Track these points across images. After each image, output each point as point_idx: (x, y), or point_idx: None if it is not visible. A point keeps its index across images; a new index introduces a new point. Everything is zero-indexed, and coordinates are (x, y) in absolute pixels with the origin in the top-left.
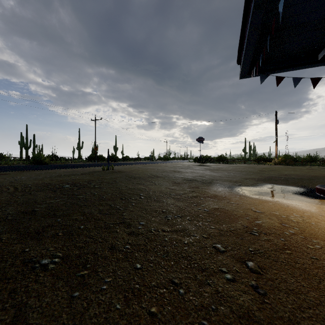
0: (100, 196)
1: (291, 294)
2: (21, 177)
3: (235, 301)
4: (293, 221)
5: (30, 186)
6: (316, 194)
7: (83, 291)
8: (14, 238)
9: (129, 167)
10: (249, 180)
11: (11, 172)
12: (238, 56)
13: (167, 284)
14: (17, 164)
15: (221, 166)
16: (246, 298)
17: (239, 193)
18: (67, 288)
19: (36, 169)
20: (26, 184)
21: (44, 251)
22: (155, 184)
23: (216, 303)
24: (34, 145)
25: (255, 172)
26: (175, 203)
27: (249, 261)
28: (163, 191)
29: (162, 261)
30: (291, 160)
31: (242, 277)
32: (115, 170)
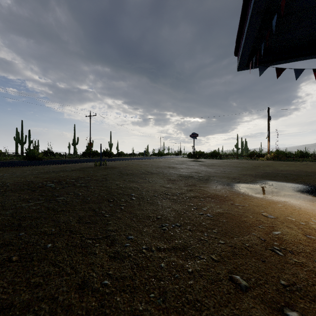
0: (84, 198)
1: None
2: (3, 175)
3: None
4: None
5: (9, 184)
6: None
7: None
8: None
9: (123, 162)
10: (247, 176)
11: None
12: (236, 46)
13: None
14: (10, 160)
15: (215, 162)
16: None
17: (241, 192)
18: None
19: (25, 165)
20: (5, 182)
21: None
22: (148, 182)
23: None
24: (29, 141)
25: (250, 168)
26: (172, 206)
27: (287, 307)
28: (157, 190)
29: (157, 312)
30: (284, 156)
31: None
32: (108, 166)
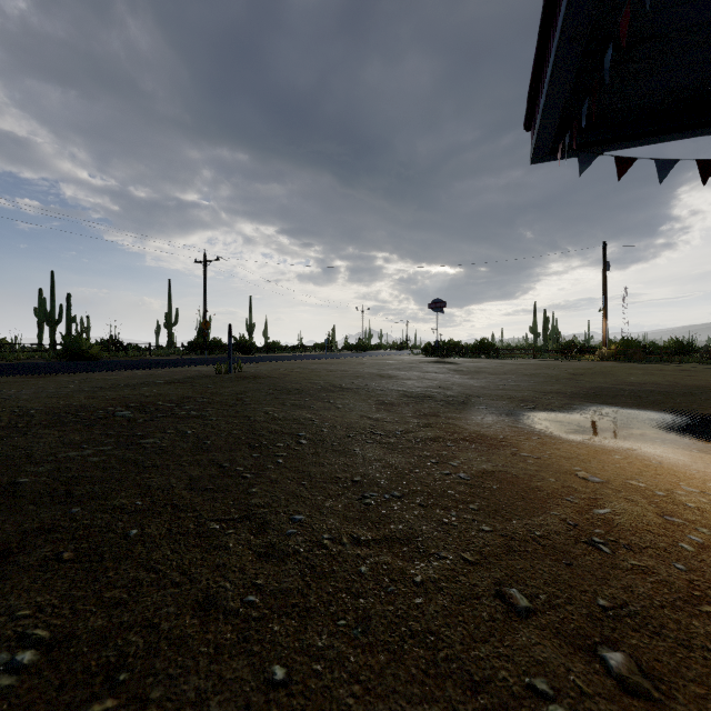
0: (199, 441)
1: None
2: (18, 392)
3: None
4: (689, 507)
5: (34, 412)
6: None
7: None
8: None
9: (278, 366)
10: (553, 396)
11: (4, 378)
12: (528, 110)
13: None
14: (26, 360)
15: (484, 365)
16: None
17: (537, 429)
18: None
19: (63, 371)
20: (25, 408)
21: (0, 621)
22: (335, 407)
23: None
24: (68, 317)
25: (562, 377)
26: (386, 457)
27: (606, 645)
28: (354, 424)
29: (352, 651)
30: (638, 351)
31: None
32: (245, 374)
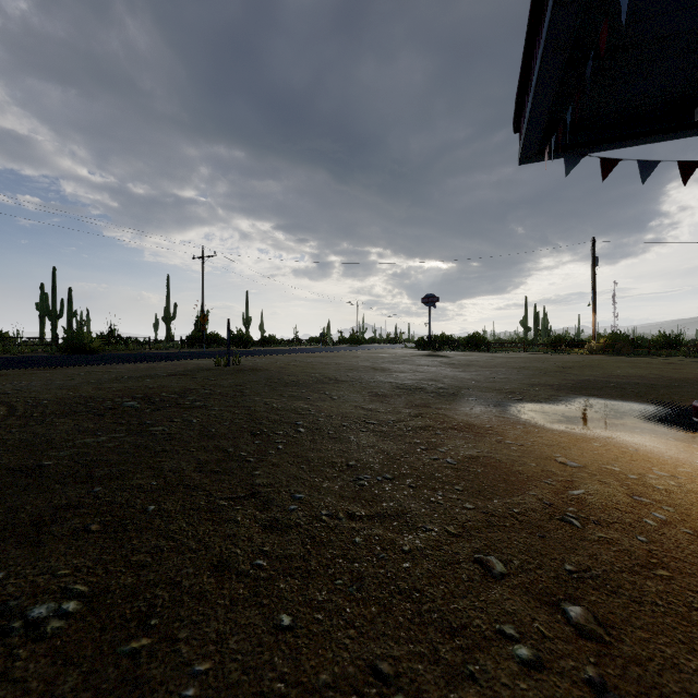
0: (204, 428)
1: None
2: (29, 384)
3: None
4: (658, 489)
5: (47, 403)
6: (692, 421)
7: None
8: None
9: (275, 359)
10: (540, 389)
11: (12, 371)
12: (516, 113)
13: (361, 679)
14: (30, 354)
15: (475, 358)
16: None
17: (522, 419)
18: (88, 695)
19: (68, 364)
20: (38, 399)
21: (45, 578)
22: (331, 398)
23: None
24: (70, 312)
25: (551, 370)
26: (379, 444)
27: (568, 601)
28: (349, 414)
29: (348, 604)
30: (627, 345)
31: (559, 653)
32: (244, 367)
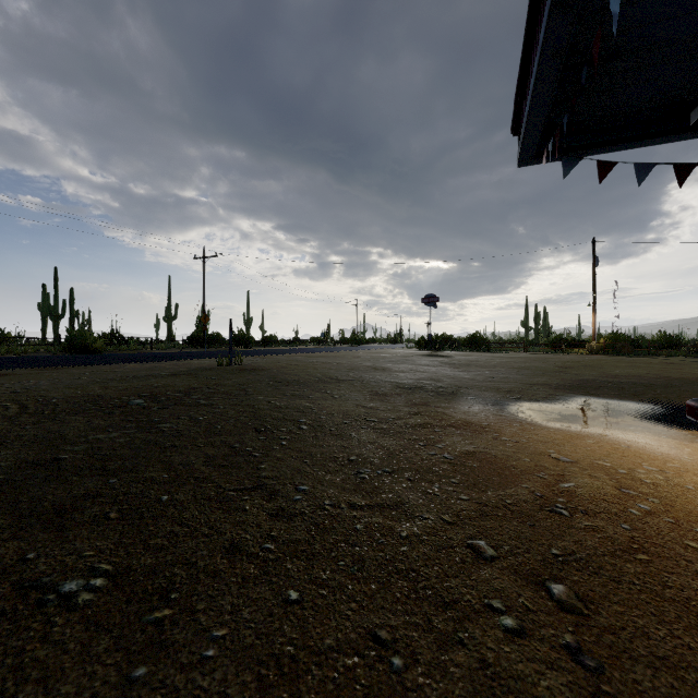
0: (211, 425)
1: (664, 670)
2: (37, 383)
3: (530, 691)
4: (645, 482)
5: (56, 401)
6: (686, 420)
7: (157, 663)
8: (5, 526)
9: (276, 359)
10: (538, 388)
11: (18, 370)
12: (514, 116)
13: (362, 644)
14: (33, 353)
15: (475, 358)
16: (555, 681)
17: (519, 418)
18: (120, 655)
19: (73, 364)
20: (47, 398)
21: (72, 558)
22: (332, 397)
23: (482, 696)
24: (71, 312)
25: (550, 370)
26: (379, 440)
27: (553, 581)
28: (350, 412)
29: (350, 582)
30: (627, 345)
31: (541, 623)
32: (246, 367)
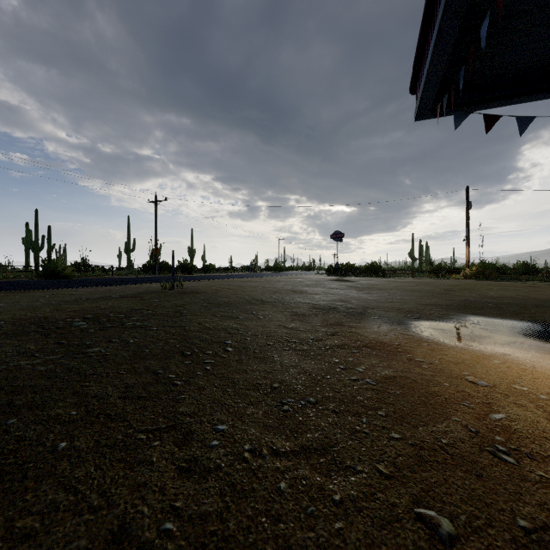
0: (139, 349)
1: None
2: None
3: None
4: None
5: (3, 323)
6: None
7: None
8: None
9: (212, 283)
10: (432, 308)
11: None
12: (413, 77)
13: None
14: (14, 279)
15: (374, 282)
16: None
17: (424, 337)
18: None
19: (38, 287)
20: None
21: None
22: (257, 318)
23: None
24: (49, 245)
25: (437, 292)
26: (301, 363)
27: None
28: (273, 333)
29: None
30: (494, 272)
31: None
32: (185, 290)
